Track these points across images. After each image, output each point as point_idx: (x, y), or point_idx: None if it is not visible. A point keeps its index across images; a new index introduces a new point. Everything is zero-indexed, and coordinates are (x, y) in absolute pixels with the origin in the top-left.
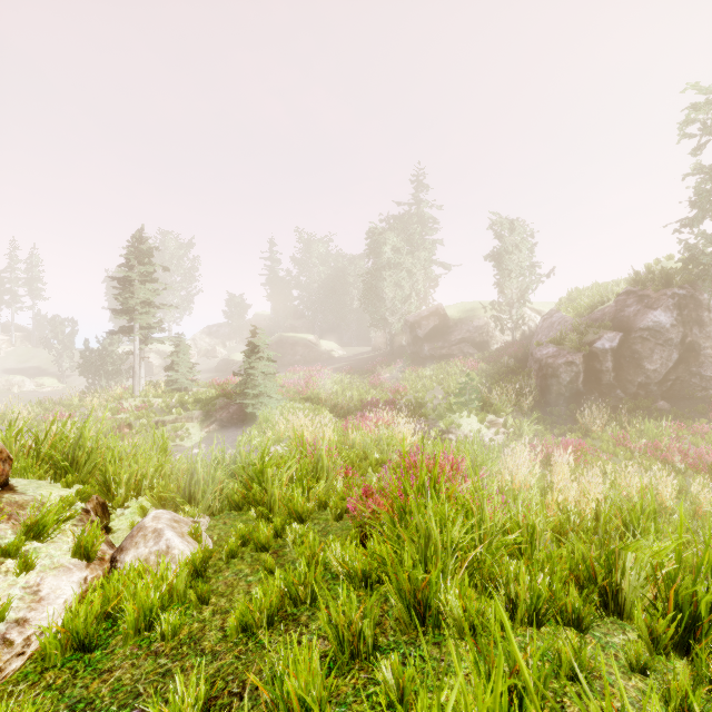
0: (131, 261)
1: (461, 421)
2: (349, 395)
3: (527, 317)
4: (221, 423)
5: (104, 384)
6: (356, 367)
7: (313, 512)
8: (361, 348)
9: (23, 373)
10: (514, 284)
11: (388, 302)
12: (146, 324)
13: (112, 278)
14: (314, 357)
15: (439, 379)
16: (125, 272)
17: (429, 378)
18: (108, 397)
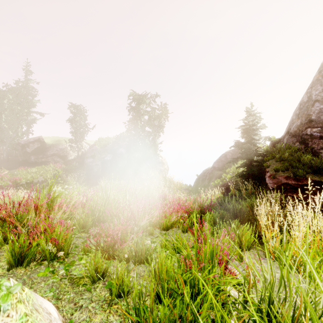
0: None
1: (53, 189)
2: None
3: (84, 146)
4: None
5: None
6: None
7: None
8: None
9: None
10: (78, 132)
11: (5, 131)
12: None
13: None
14: None
15: (41, 173)
16: None
17: (35, 173)
18: None
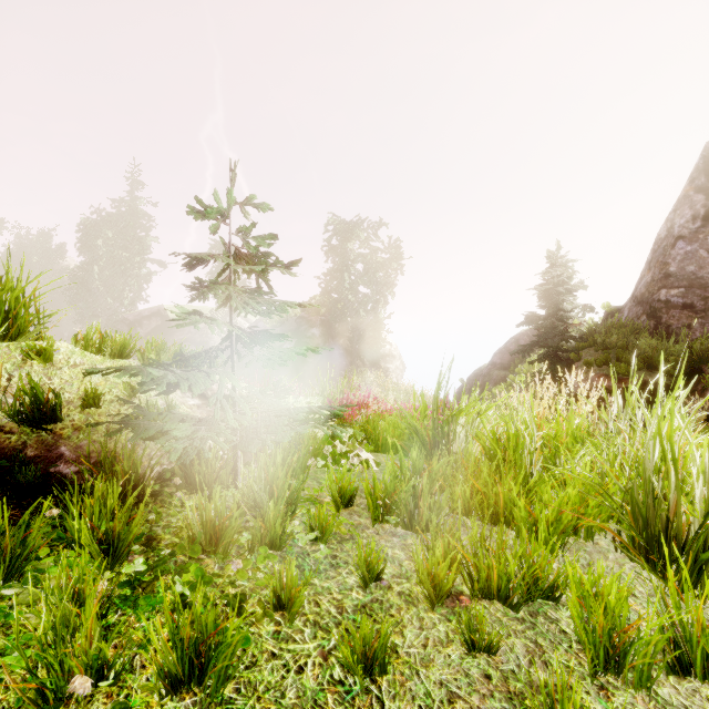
0: None
1: None
2: None
3: (239, 323)
4: None
5: None
6: None
7: None
8: None
9: None
10: None
11: (100, 297)
12: None
13: None
14: None
15: None
16: None
17: None
18: None
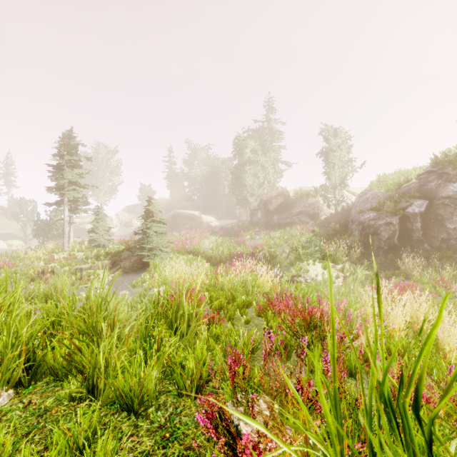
0: (62, 152)
1: (308, 267)
2: (221, 250)
3: (346, 196)
4: (124, 270)
5: (50, 243)
6: (226, 232)
7: (163, 379)
8: (229, 221)
9: (0, 237)
10: (337, 173)
11: (249, 187)
12: (73, 198)
13: (49, 165)
14: (198, 226)
15: (286, 239)
16: (56, 159)
17: (278, 239)
18: (46, 252)
